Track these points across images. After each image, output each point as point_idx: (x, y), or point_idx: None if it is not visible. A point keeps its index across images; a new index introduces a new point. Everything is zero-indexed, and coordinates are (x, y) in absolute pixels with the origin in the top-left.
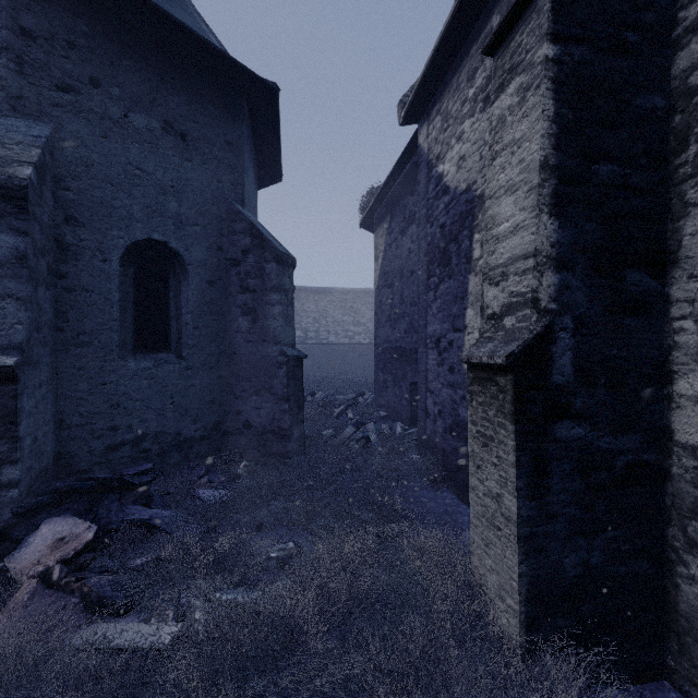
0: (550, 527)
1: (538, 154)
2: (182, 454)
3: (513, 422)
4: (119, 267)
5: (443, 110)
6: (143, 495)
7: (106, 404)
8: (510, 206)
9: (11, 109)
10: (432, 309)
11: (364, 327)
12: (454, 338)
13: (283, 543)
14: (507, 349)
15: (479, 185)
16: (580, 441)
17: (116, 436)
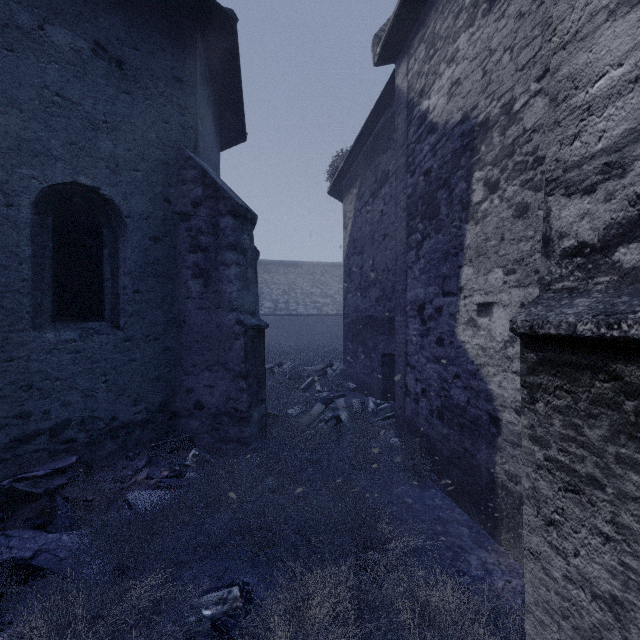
0: None
1: None
2: (118, 442)
3: None
4: (32, 215)
5: (428, 35)
6: (46, 508)
7: (12, 385)
8: (629, 32)
9: None
10: (413, 271)
11: (332, 299)
12: (443, 304)
13: (224, 587)
14: None
15: (481, 109)
16: None
17: (26, 425)
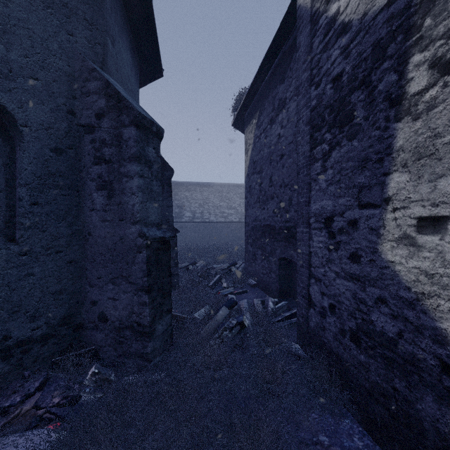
0: None
1: None
2: (12, 361)
3: None
4: None
5: None
6: None
7: None
8: None
9: None
10: (318, 182)
11: (235, 210)
12: (360, 216)
13: None
14: None
15: None
16: None
17: None
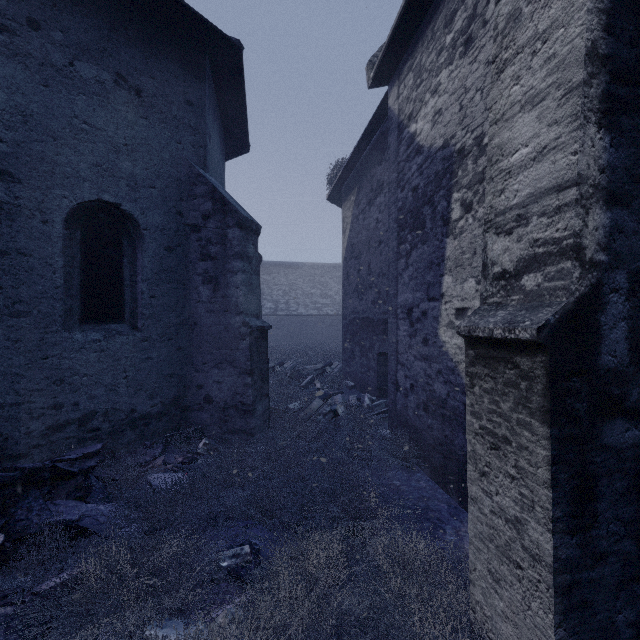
0: (597, 571)
1: (582, 38)
2: (137, 432)
3: (546, 423)
4: (64, 230)
5: (415, 65)
6: (82, 485)
7: (47, 379)
8: (531, 124)
9: None
10: (403, 277)
11: (332, 299)
12: (428, 308)
13: (237, 546)
14: (536, 318)
15: (458, 139)
16: (637, 447)
17: (59, 415)
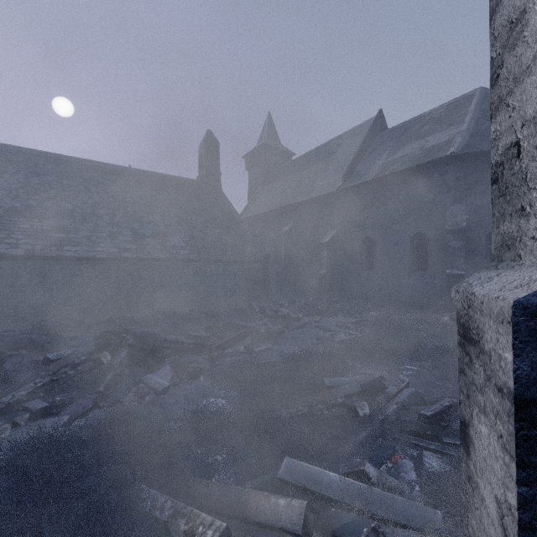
0: None
1: None
2: None
3: None
4: (484, 241)
5: None
6: None
7: None
8: None
9: (454, 203)
10: None
11: None
12: None
13: None
14: None
15: None
16: None
17: None
